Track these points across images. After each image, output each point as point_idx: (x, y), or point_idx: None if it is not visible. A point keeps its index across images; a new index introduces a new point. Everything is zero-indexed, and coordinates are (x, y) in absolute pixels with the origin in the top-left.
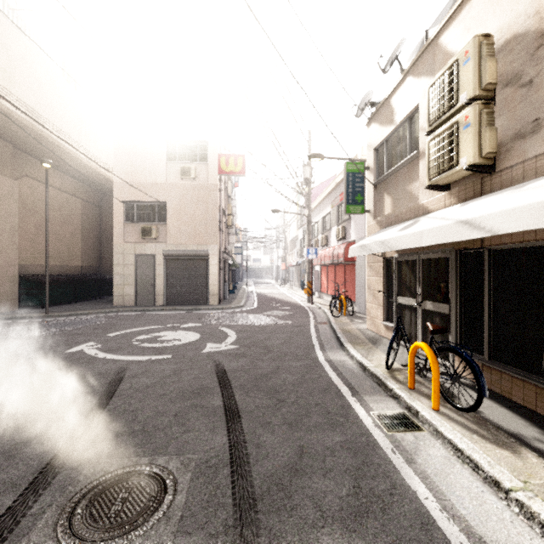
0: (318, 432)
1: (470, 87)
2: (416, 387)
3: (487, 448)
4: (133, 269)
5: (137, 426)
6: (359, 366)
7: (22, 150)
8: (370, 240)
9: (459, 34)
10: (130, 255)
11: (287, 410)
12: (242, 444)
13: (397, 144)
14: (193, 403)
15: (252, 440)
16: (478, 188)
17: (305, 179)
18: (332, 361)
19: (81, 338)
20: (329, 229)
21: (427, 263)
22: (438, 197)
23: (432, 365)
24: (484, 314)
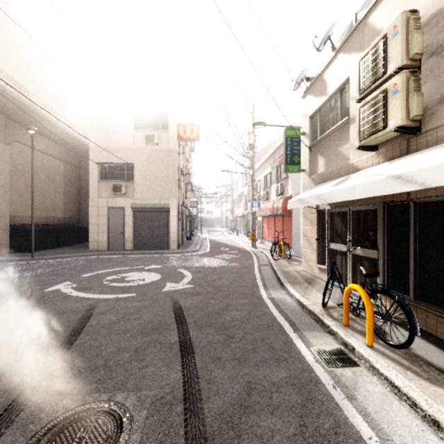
0: (264, 367)
1: (398, 57)
2: (349, 323)
3: (422, 385)
4: (106, 220)
5: (100, 361)
6: (298, 304)
7: (13, 119)
8: (306, 194)
9: (386, 13)
10: (103, 208)
11: (236, 346)
12: (195, 380)
13: (329, 113)
14: (152, 338)
15: (204, 376)
16: (404, 147)
17: (250, 145)
18: (274, 299)
19: (59, 278)
20: (269, 186)
21: (356, 214)
22: (366, 157)
23: (366, 306)
24: (409, 259)
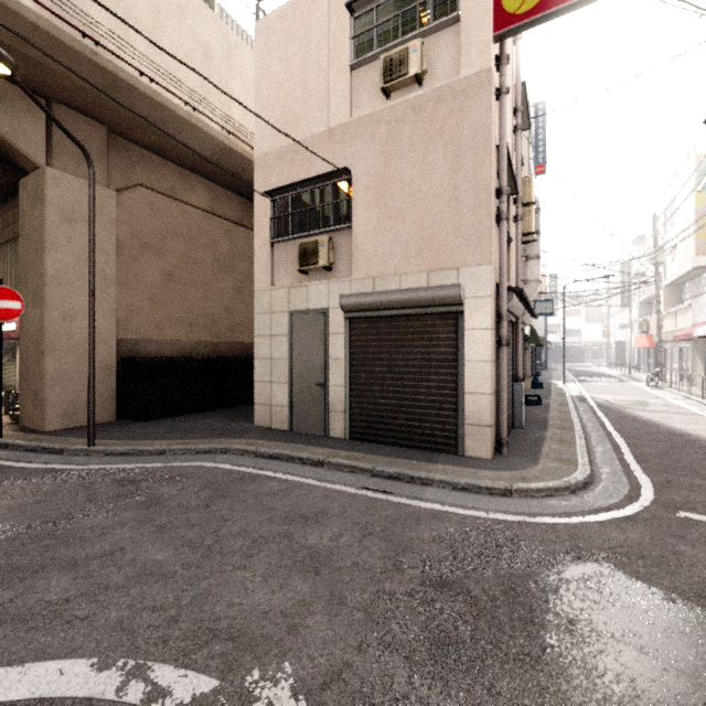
0: None
1: None
2: None
3: None
4: (285, 347)
5: None
6: None
7: (127, 136)
8: None
9: None
10: (281, 314)
11: None
12: None
13: None
14: None
15: None
16: None
17: None
18: None
19: None
20: None
21: None
22: None
23: None
24: None
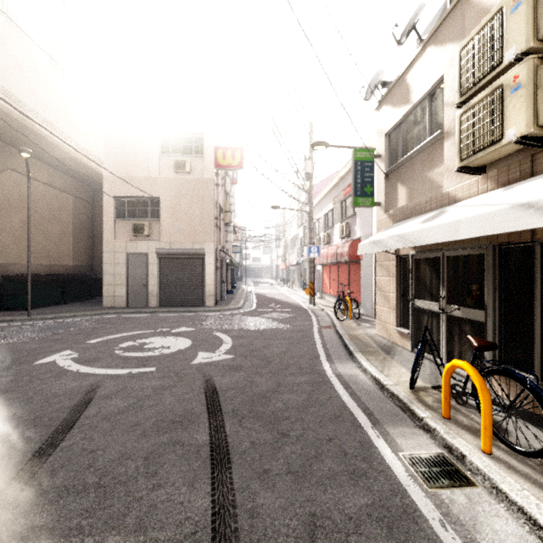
0: (334, 487)
1: (522, 38)
2: (451, 414)
3: None
4: (124, 269)
5: (92, 476)
6: (374, 383)
7: (5, 141)
8: (384, 234)
9: None
10: (121, 253)
11: (291, 450)
12: (230, 511)
13: (413, 127)
14: (171, 438)
15: (244, 503)
16: (526, 167)
17: (306, 174)
18: (342, 376)
19: (58, 346)
20: (331, 227)
21: (453, 260)
22: (469, 183)
23: (481, 394)
24: (534, 324)
